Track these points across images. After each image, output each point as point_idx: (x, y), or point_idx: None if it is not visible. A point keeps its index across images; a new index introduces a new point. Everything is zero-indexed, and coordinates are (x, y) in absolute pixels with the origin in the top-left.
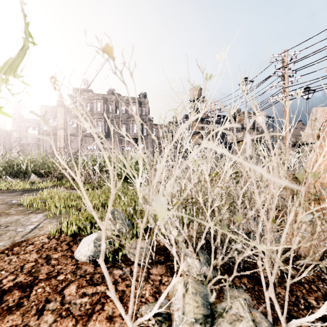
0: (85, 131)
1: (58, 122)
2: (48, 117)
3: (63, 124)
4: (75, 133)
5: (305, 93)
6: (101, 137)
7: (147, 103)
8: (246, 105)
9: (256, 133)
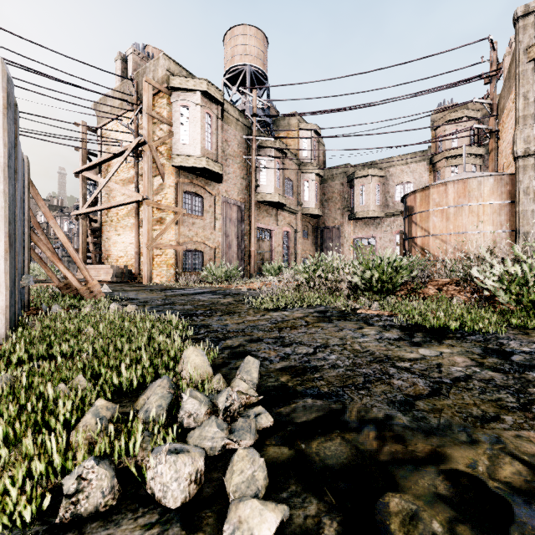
0: None
1: None
2: None
3: None
4: None
5: None
6: None
7: None
8: None
9: None
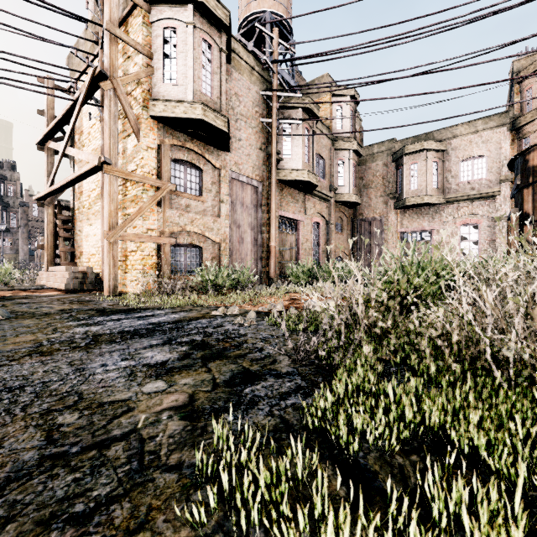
0: None
1: None
2: None
3: None
4: None
5: None
6: None
7: (18, 179)
8: None
9: None
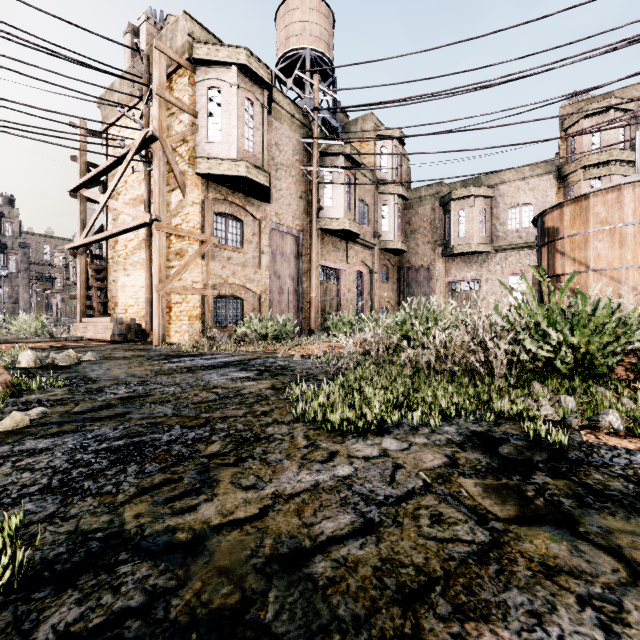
0: None
1: None
2: None
3: None
4: None
5: None
6: None
7: (17, 216)
8: None
9: None
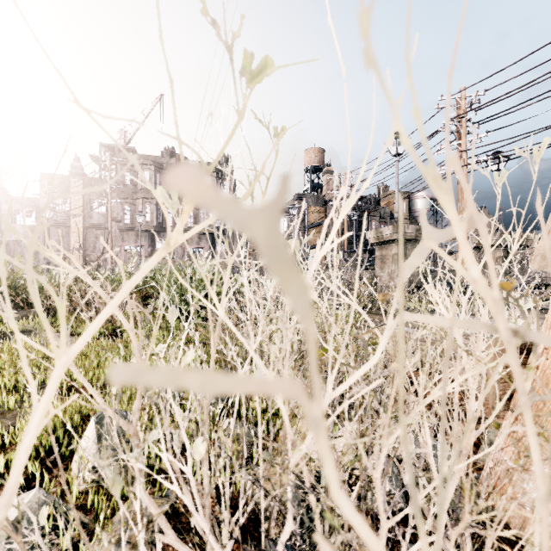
0: (122, 220)
1: (72, 204)
2: (55, 194)
3: (82, 207)
4: (103, 224)
5: (494, 161)
6: (150, 231)
7: (231, 173)
8: (397, 180)
9: (414, 227)
